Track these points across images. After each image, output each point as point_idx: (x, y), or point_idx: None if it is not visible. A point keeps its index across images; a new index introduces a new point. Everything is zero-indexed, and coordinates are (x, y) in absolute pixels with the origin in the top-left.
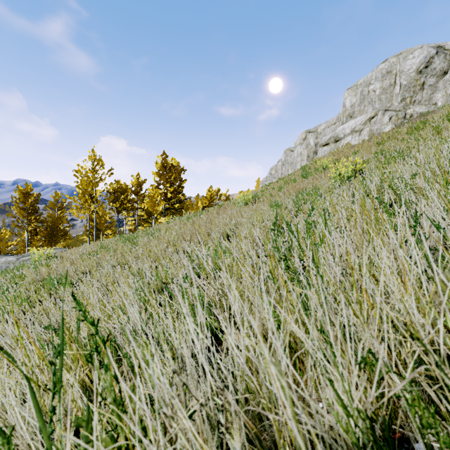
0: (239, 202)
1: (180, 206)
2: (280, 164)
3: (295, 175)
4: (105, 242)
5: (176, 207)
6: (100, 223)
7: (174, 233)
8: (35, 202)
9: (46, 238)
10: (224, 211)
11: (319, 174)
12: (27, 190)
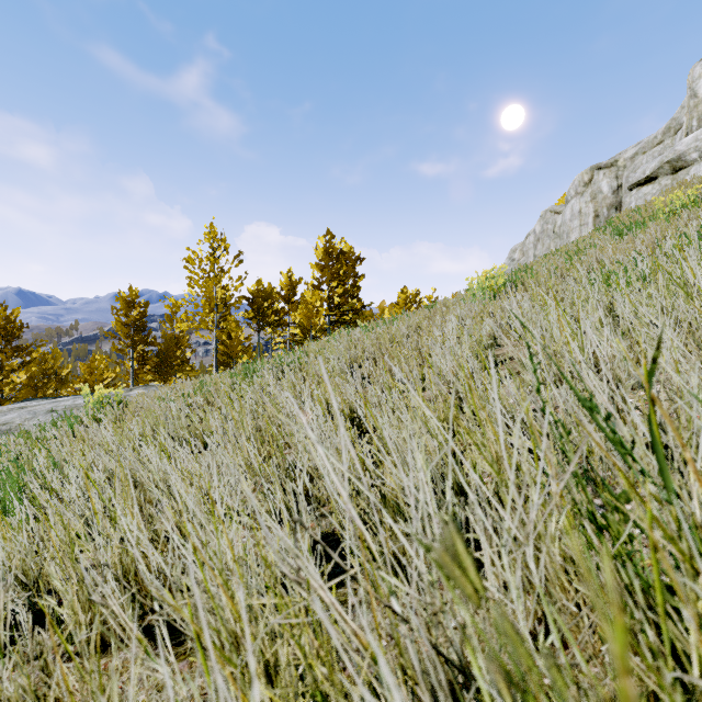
0: (475, 294)
1: (354, 318)
2: (531, 240)
3: (593, 239)
4: (211, 376)
5: (347, 320)
6: (231, 346)
7: (333, 358)
8: (142, 315)
9: (156, 368)
10: (442, 315)
11: (670, 223)
12: (131, 297)
